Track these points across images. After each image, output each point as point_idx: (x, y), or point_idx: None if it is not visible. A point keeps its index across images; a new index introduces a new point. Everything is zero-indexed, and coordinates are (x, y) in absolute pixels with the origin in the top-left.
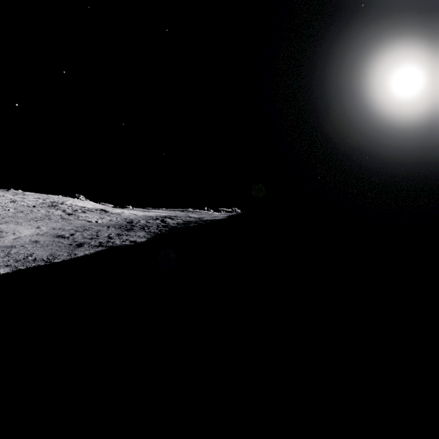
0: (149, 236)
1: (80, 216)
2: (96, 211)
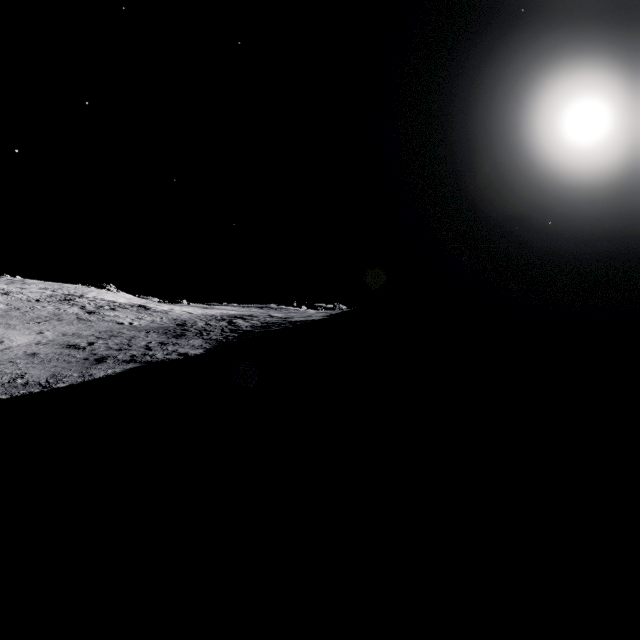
0: (208, 346)
1: (107, 315)
2: (131, 308)
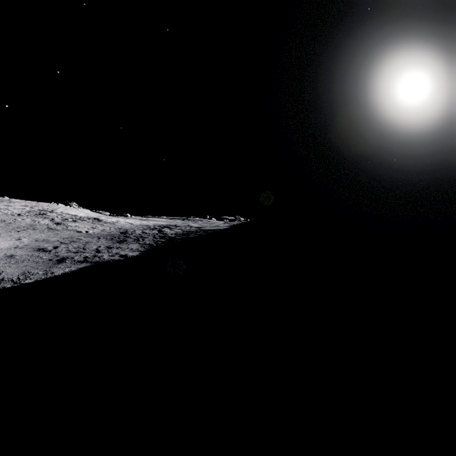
0: (142, 250)
1: (69, 225)
2: (88, 220)
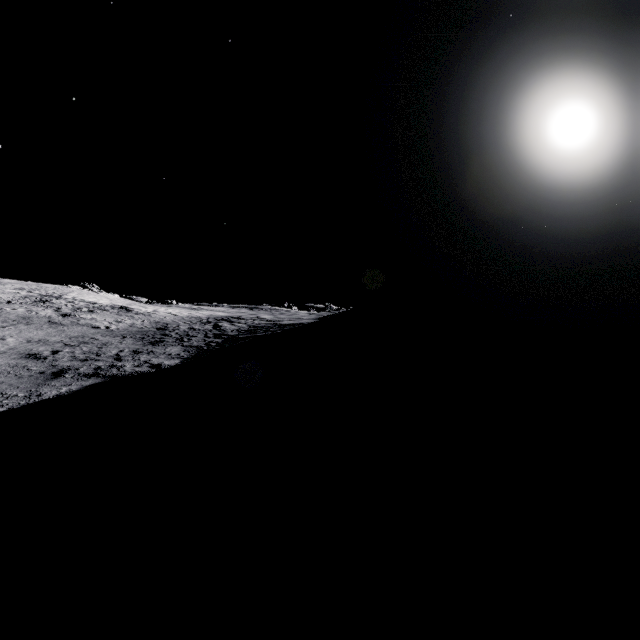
0: (186, 356)
1: (82, 318)
2: (112, 310)
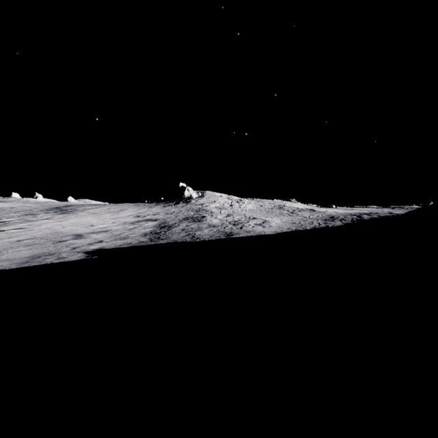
0: (343, 224)
1: (298, 214)
2: (307, 210)
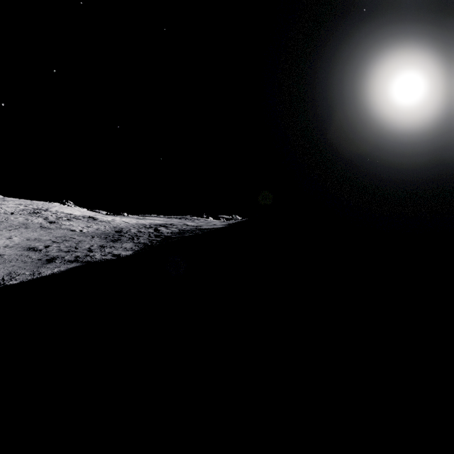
0: (136, 249)
1: (63, 224)
2: (83, 219)
